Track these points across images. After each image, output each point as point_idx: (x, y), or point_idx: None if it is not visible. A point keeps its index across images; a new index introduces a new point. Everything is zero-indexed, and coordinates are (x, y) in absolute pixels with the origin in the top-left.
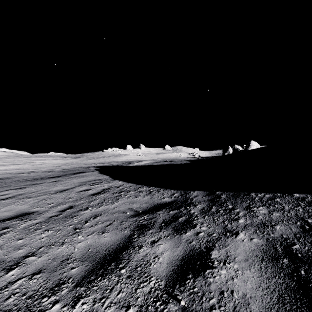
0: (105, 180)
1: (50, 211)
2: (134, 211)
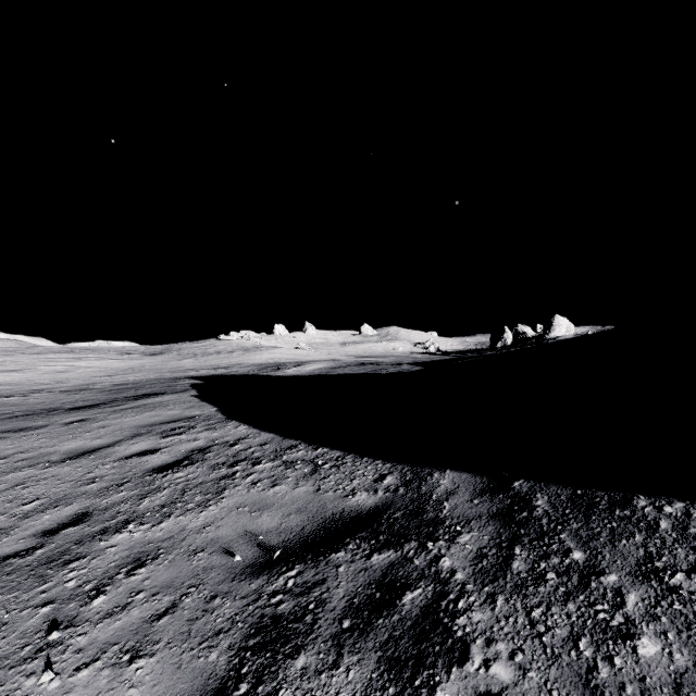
0: (205, 419)
1: (17, 533)
2: (259, 546)
